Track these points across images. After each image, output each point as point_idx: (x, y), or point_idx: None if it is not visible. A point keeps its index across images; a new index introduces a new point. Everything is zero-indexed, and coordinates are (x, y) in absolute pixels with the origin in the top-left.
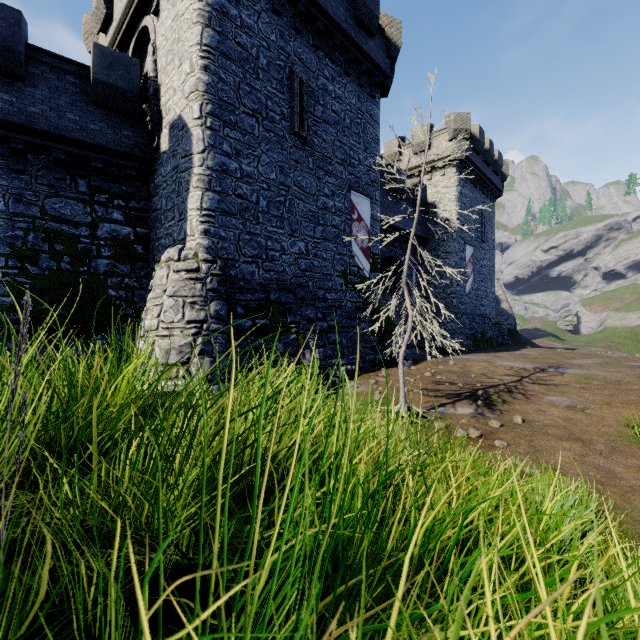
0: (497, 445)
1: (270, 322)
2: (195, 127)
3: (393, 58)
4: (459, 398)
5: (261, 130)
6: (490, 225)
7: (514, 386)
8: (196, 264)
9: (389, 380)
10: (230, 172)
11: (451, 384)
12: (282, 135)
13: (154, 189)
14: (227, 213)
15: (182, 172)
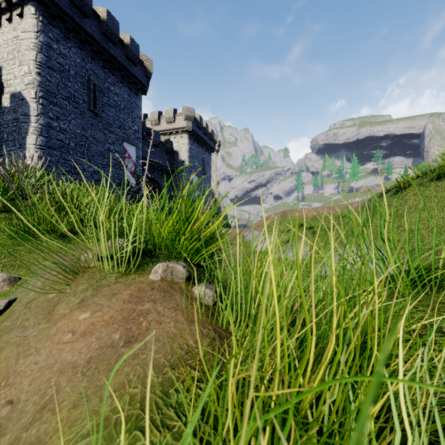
0: None
1: None
2: (32, 102)
3: (148, 77)
4: None
5: (71, 107)
6: (208, 166)
7: None
8: None
9: None
10: (53, 127)
11: None
12: (84, 111)
13: None
14: (51, 148)
15: (22, 123)
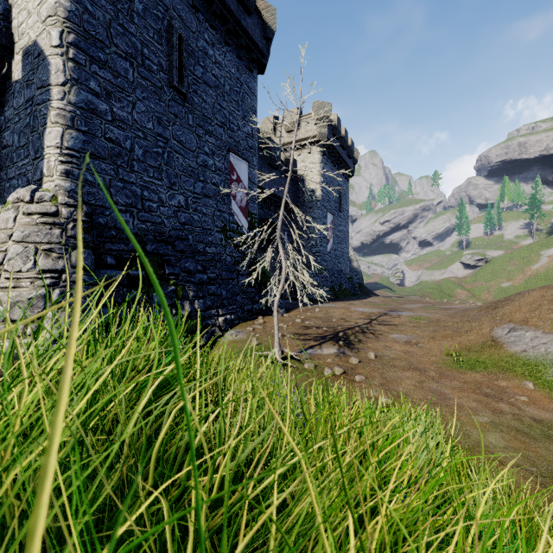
0: (357, 380)
1: (146, 273)
2: (54, 55)
3: (269, 40)
4: (325, 340)
5: (136, 76)
6: (345, 198)
7: (366, 327)
8: (54, 207)
9: (265, 327)
10: (99, 113)
11: (318, 328)
12: (160, 86)
13: (4, 123)
14: (95, 156)
15: (38, 104)
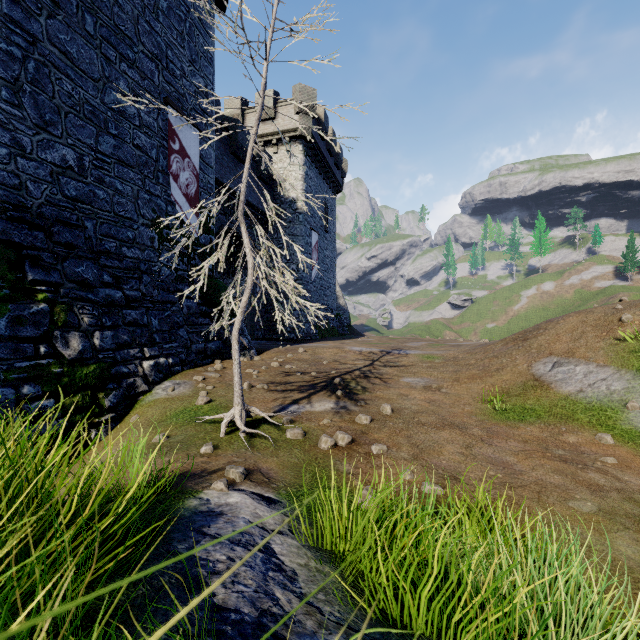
0: (375, 452)
1: None
2: None
3: None
4: (315, 390)
5: None
6: (332, 217)
7: (369, 370)
8: None
9: (224, 375)
10: None
11: (303, 374)
12: None
13: None
14: None
15: None
